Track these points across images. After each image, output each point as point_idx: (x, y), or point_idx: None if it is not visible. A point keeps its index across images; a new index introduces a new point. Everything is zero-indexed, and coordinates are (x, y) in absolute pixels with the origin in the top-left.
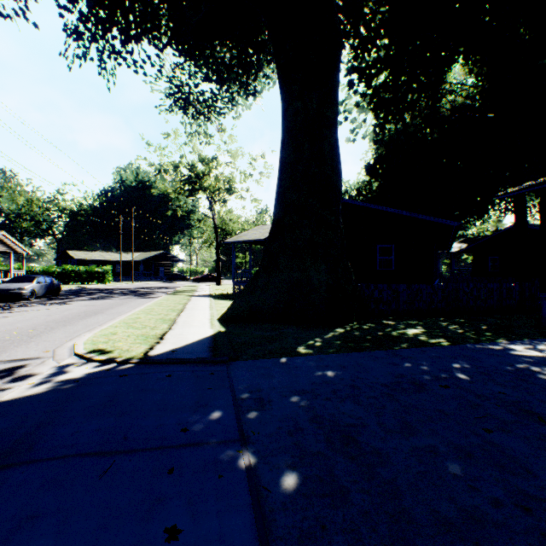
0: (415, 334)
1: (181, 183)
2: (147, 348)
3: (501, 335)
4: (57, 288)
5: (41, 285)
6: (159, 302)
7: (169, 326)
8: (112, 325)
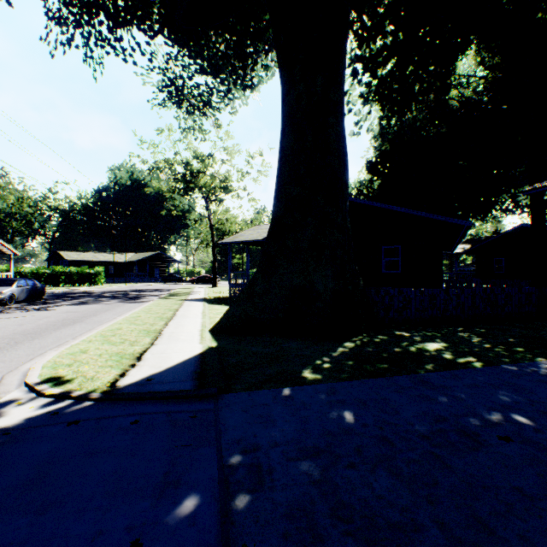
0: (437, 351)
1: (175, 182)
2: (117, 374)
3: (536, 351)
4: (40, 292)
5: (22, 289)
6: (148, 308)
7: (152, 340)
8: (86, 339)
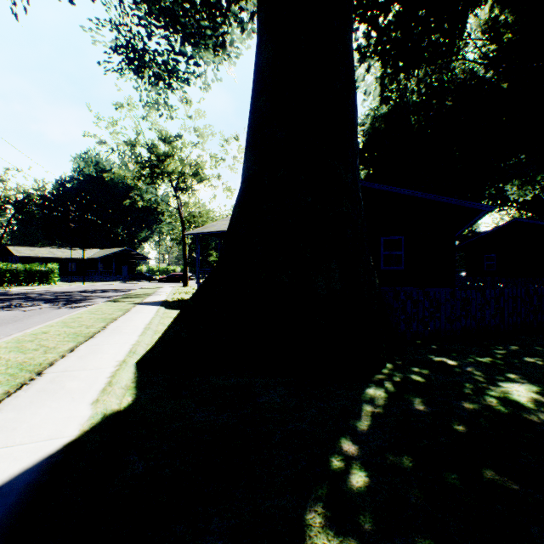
0: (542, 408)
1: (140, 167)
2: None
3: None
4: None
5: None
6: (77, 316)
7: (0, 396)
8: None
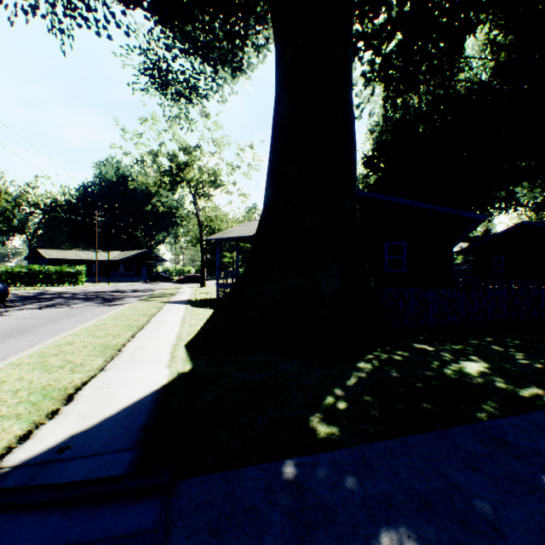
0: (482, 375)
1: (161, 175)
2: (16, 436)
3: None
4: (2, 294)
5: None
6: (121, 312)
7: (104, 362)
8: (14, 361)
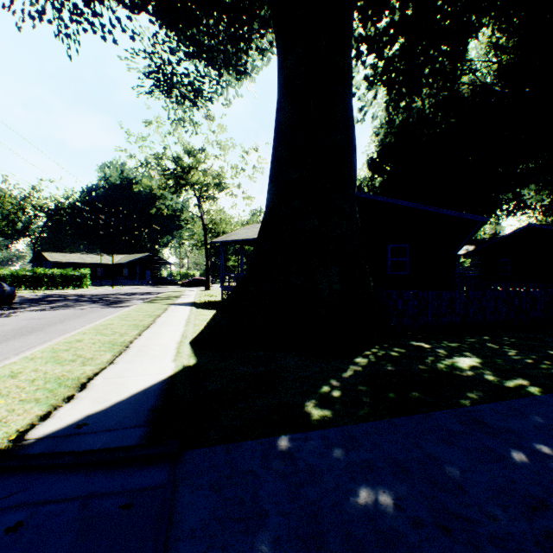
0: (473, 369)
1: (166, 178)
2: (37, 416)
3: None
4: (9, 296)
5: None
6: (127, 313)
7: (113, 357)
8: (28, 356)
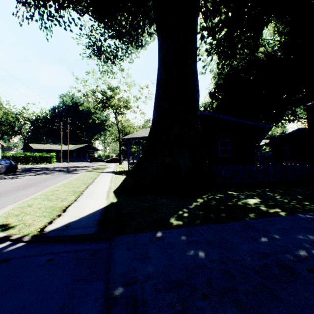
0: (255, 204)
1: (97, 103)
2: (47, 222)
3: None
4: (15, 167)
5: (2, 165)
6: (78, 177)
7: (75, 198)
8: (34, 197)
